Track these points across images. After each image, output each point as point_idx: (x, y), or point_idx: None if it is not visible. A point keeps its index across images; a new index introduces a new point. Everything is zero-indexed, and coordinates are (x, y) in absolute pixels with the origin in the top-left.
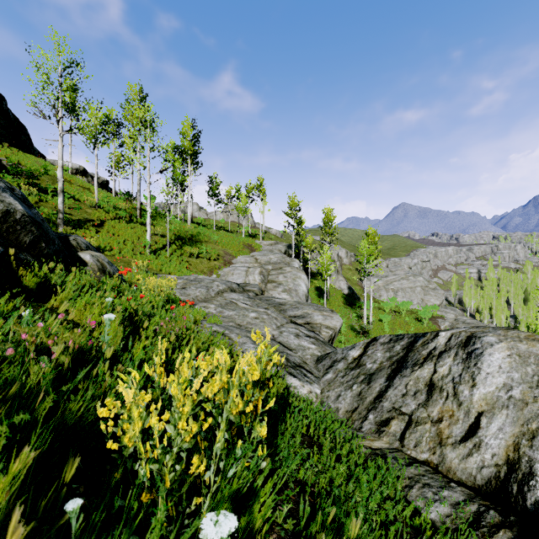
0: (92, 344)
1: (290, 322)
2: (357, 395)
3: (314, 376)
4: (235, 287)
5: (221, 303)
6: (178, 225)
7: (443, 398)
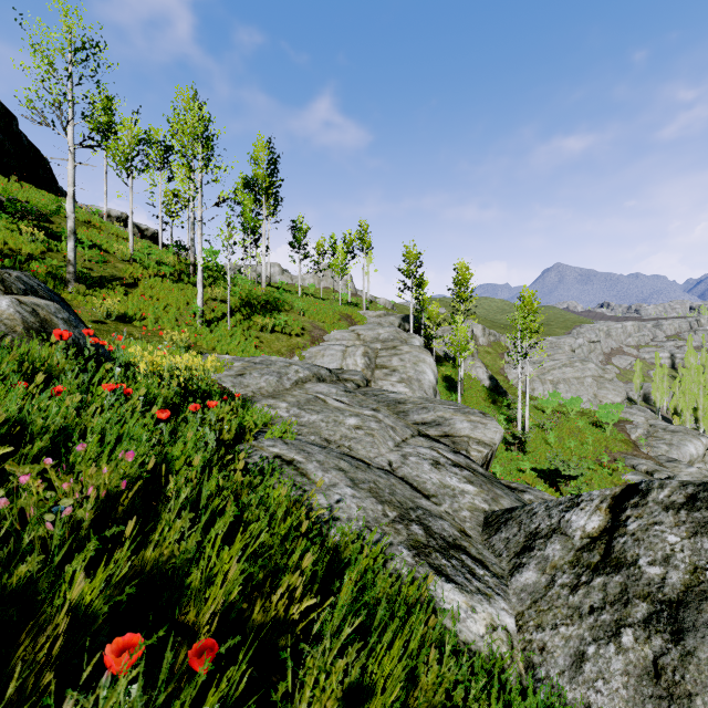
0: None
1: (418, 435)
2: (648, 674)
3: (491, 572)
4: (324, 374)
5: (299, 400)
6: (247, 287)
7: None
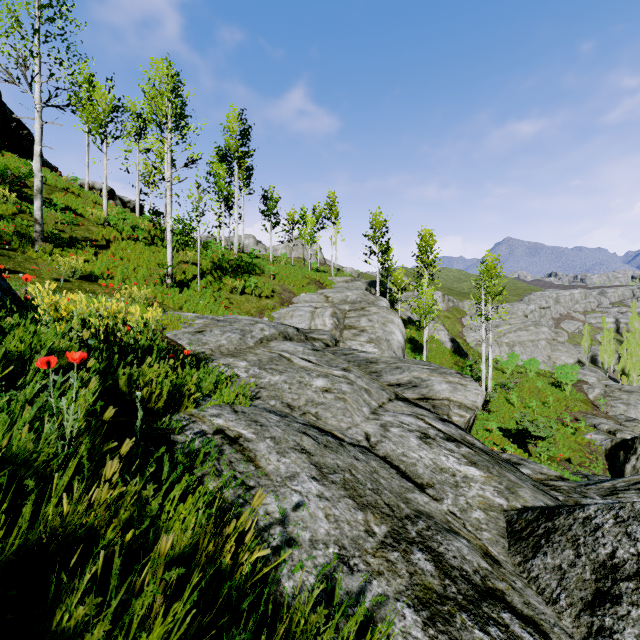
0: None
1: (396, 399)
2: None
3: None
4: (292, 333)
5: (261, 359)
6: (219, 252)
7: None
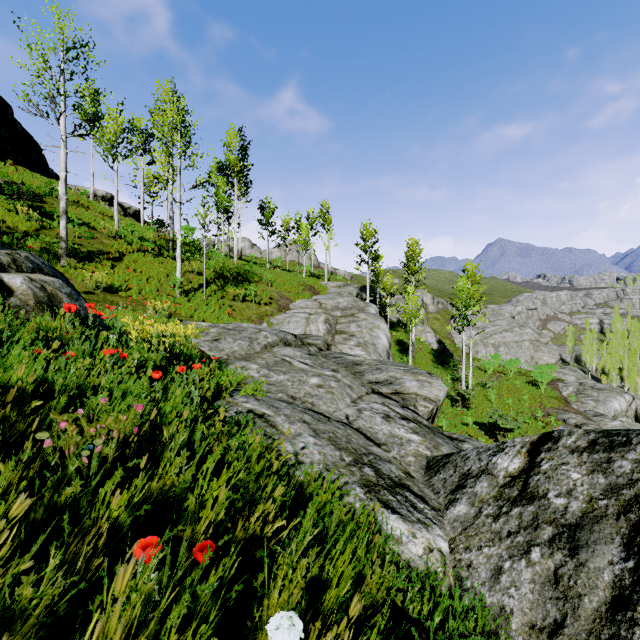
0: None
1: (372, 393)
2: (550, 581)
3: (430, 506)
4: (290, 339)
5: (268, 362)
6: (220, 261)
7: None
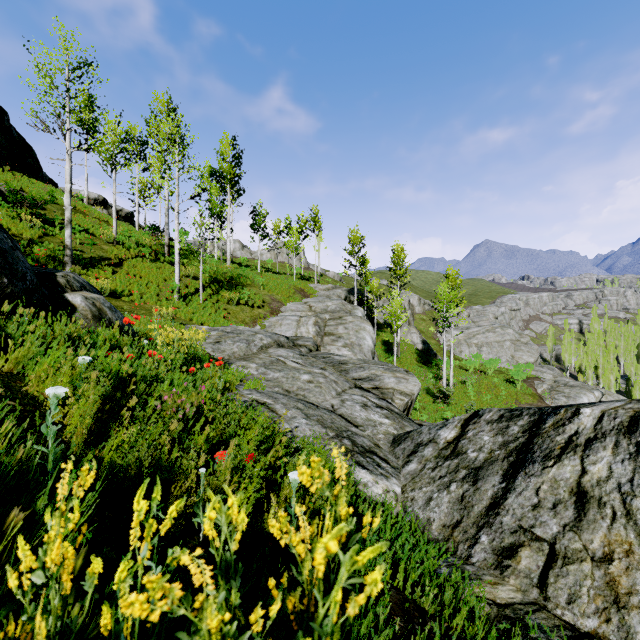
0: (41, 435)
1: (355, 387)
2: (458, 500)
3: (391, 465)
4: (283, 341)
5: (265, 362)
6: (214, 265)
7: (607, 519)
